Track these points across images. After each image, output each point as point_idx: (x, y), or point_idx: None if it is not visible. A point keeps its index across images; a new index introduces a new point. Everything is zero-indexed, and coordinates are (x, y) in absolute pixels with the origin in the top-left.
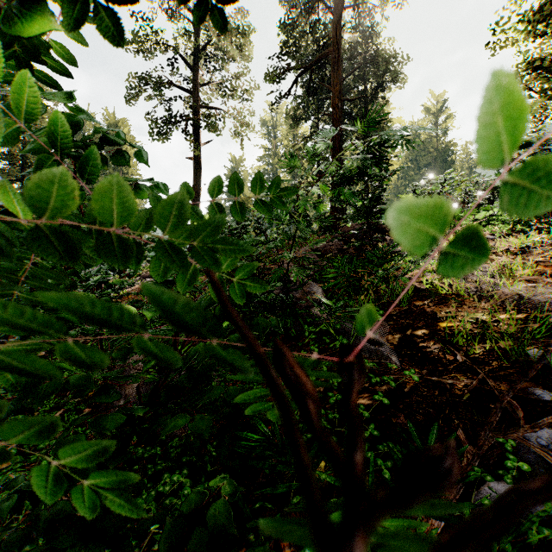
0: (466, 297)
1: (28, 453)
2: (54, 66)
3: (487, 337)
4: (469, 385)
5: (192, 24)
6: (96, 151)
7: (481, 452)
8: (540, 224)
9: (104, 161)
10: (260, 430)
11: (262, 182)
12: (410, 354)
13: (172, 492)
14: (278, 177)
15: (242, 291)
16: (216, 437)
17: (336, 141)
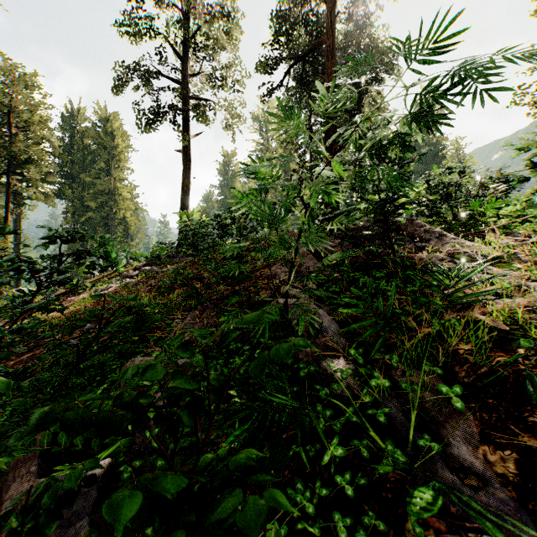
0: None
1: None
2: None
3: None
4: None
5: (181, 13)
6: None
7: None
8: None
9: None
10: None
11: None
12: None
13: None
14: None
15: None
16: None
17: (331, 131)
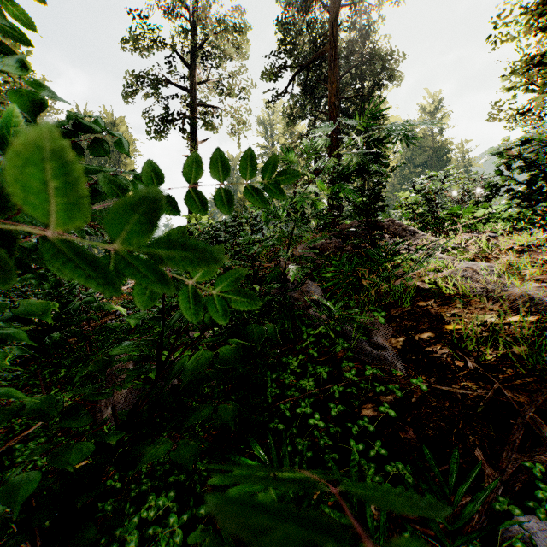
0: (471, 298)
1: (7, 465)
2: (9, 31)
3: (500, 342)
4: (483, 396)
5: (189, 22)
6: (16, 110)
7: (504, 477)
8: (542, 222)
9: (74, 146)
10: None
11: (254, 162)
12: (416, 360)
13: (157, 516)
14: (274, 154)
15: (225, 307)
16: (206, 454)
17: (333, 138)
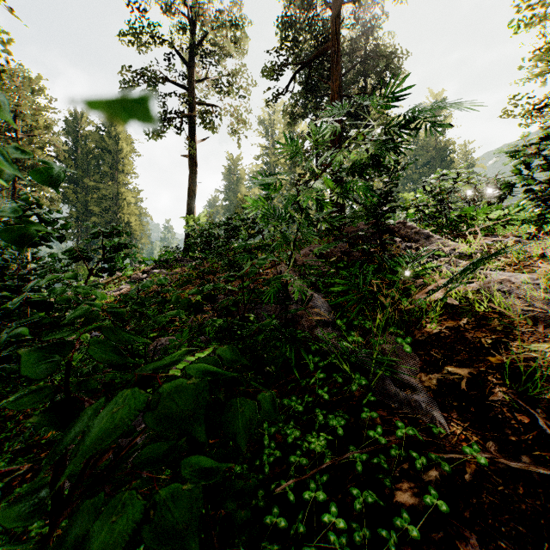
0: (514, 319)
1: None
2: None
3: None
4: None
5: (188, 18)
6: None
7: None
8: None
9: None
10: (244, 549)
11: None
12: (459, 408)
13: None
14: None
15: None
16: None
17: (336, 137)
